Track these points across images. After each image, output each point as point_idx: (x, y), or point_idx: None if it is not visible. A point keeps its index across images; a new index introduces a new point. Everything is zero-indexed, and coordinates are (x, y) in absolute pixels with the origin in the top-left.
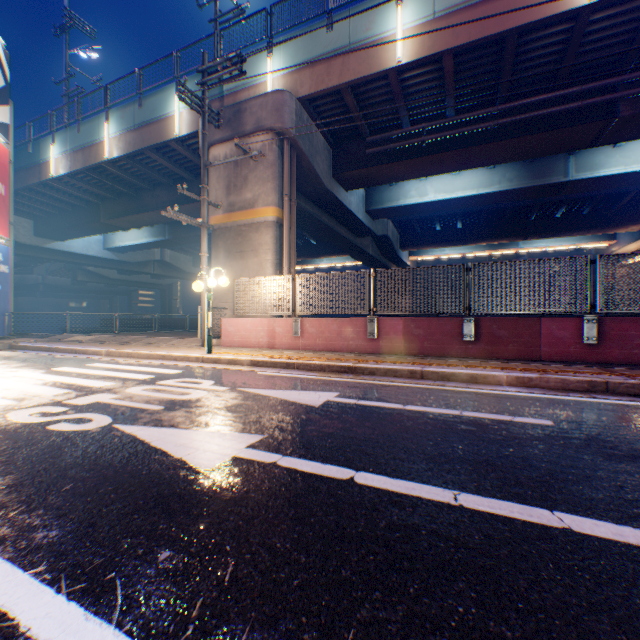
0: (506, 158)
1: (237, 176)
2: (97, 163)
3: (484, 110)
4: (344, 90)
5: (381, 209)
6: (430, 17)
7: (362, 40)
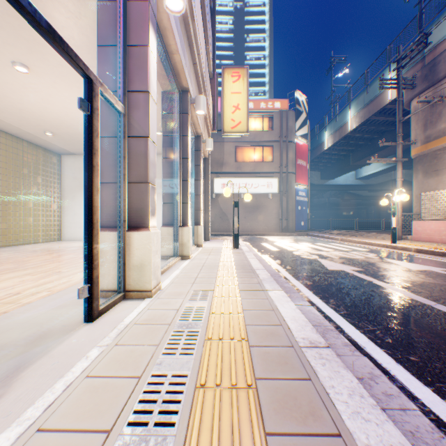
0: None
1: (431, 114)
2: (344, 135)
3: None
4: None
5: None
6: None
7: None
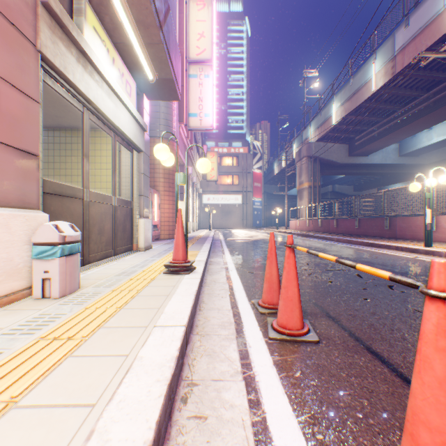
0: (428, 125)
1: (300, 173)
2: (281, 169)
3: (392, 115)
4: (326, 134)
5: (407, 153)
6: (340, 106)
7: (327, 117)
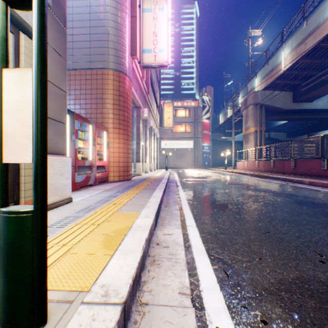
0: None
1: (246, 119)
2: (226, 118)
3: None
4: (273, 82)
5: None
6: (290, 51)
7: (274, 66)
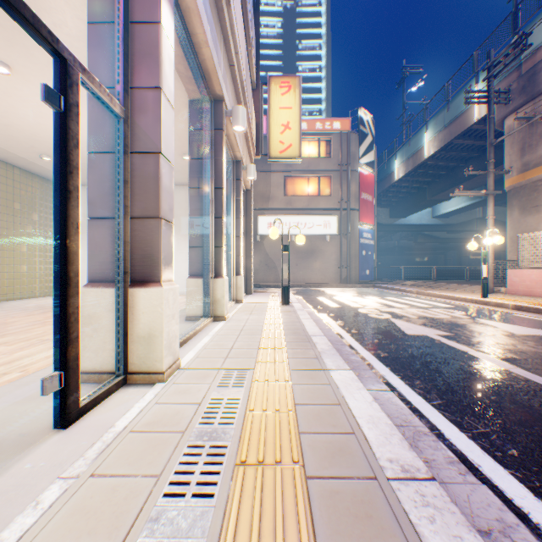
0: None
1: (530, 136)
2: (419, 163)
3: None
4: None
5: None
6: None
7: None
